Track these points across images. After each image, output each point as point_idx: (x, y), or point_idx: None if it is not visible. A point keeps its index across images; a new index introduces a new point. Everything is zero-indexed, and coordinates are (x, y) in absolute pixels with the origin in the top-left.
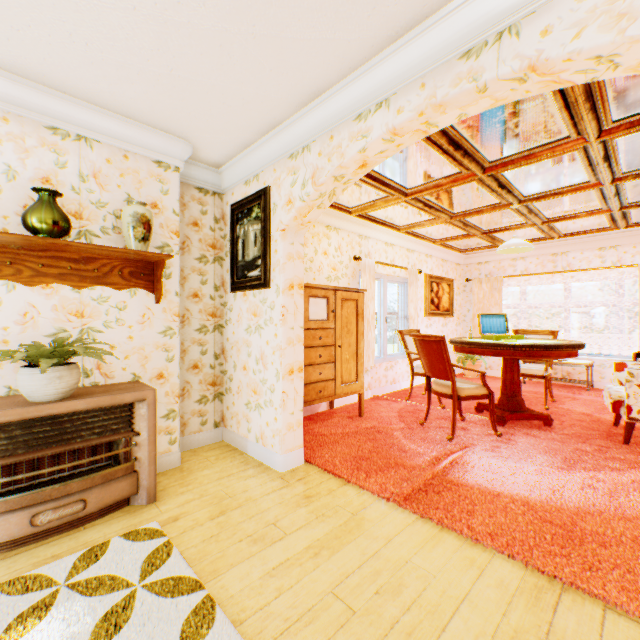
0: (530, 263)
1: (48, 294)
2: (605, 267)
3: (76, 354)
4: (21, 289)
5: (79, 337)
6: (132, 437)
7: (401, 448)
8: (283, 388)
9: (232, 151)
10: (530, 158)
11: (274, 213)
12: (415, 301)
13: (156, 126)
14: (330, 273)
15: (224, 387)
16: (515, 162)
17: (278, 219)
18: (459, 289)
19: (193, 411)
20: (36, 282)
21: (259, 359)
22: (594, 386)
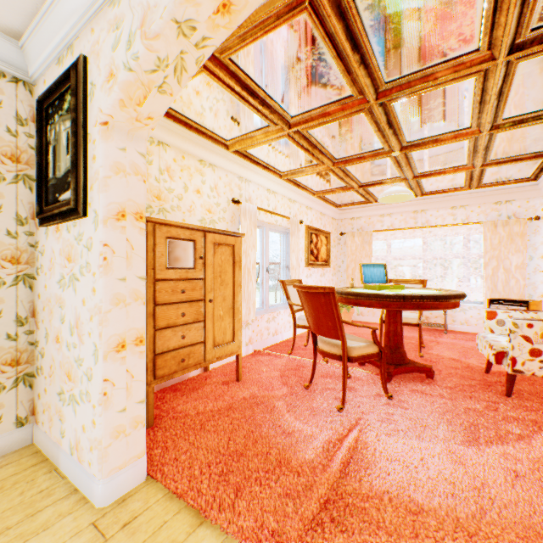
0: (395, 219)
1: None
2: (457, 224)
3: None
4: None
5: None
6: None
7: (284, 429)
8: (105, 374)
9: None
10: (429, 80)
11: (92, 98)
12: (297, 251)
13: None
14: (204, 215)
15: (35, 365)
16: (412, 85)
17: (96, 106)
18: (335, 242)
19: None
20: None
21: (74, 327)
22: (448, 328)
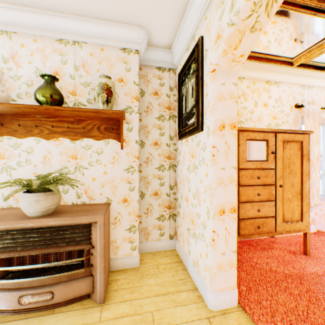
0: None
1: (57, 144)
2: None
3: (49, 185)
4: (43, 142)
5: (74, 172)
6: (90, 248)
7: None
8: (213, 227)
9: (174, 25)
10: None
11: (205, 59)
12: None
13: (118, 20)
14: (270, 121)
15: (176, 210)
16: None
17: (208, 62)
18: None
19: (154, 225)
20: (50, 137)
21: (195, 194)
22: None
